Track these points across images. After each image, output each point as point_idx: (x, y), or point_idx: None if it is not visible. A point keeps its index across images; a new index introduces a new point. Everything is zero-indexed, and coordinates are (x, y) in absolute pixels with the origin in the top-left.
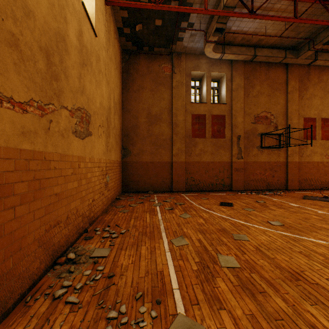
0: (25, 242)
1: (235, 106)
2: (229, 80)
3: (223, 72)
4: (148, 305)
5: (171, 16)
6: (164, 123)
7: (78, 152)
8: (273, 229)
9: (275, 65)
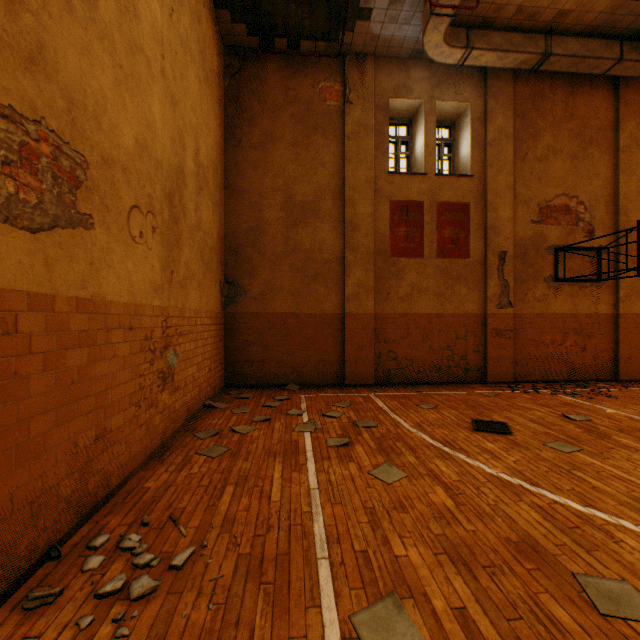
0: None
1: (493, 181)
2: (478, 121)
3: (465, 102)
4: None
5: None
6: (325, 222)
7: None
8: None
9: (589, 85)
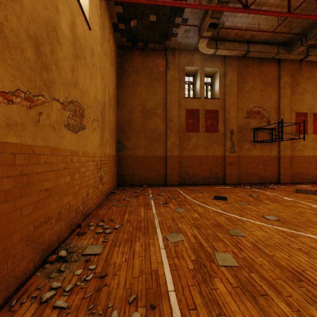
0: (10, 241)
1: (228, 101)
2: (222, 76)
3: (216, 68)
4: (142, 310)
5: (166, 11)
6: (159, 118)
7: (71, 146)
8: (269, 223)
9: (268, 61)
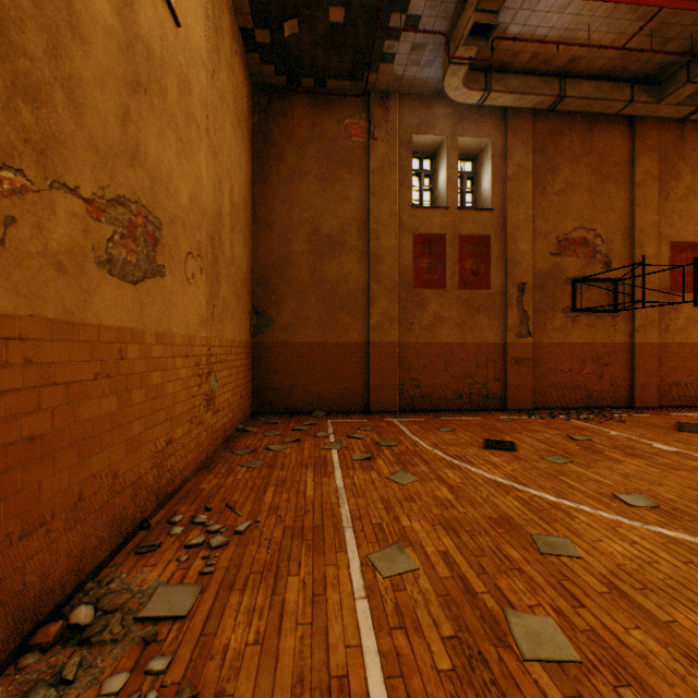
0: None
1: (513, 214)
2: (498, 157)
3: (485, 138)
4: None
5: None
6: (351, 255)
7: (118, 318)
8: (635, 518)
9: (606, 121)
